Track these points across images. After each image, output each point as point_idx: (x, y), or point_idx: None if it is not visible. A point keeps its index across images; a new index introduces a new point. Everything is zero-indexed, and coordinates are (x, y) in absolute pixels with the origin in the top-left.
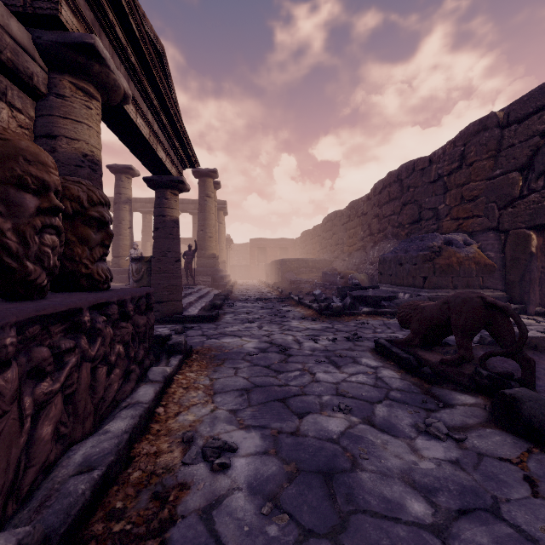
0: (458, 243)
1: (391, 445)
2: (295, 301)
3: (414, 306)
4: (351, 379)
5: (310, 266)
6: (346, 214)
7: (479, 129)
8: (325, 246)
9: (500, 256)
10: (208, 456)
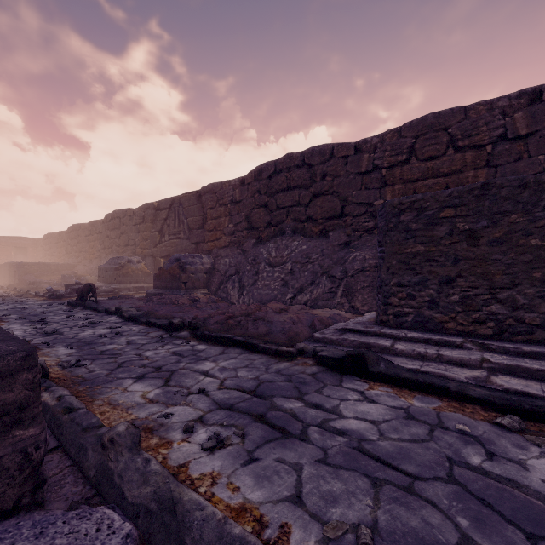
0: (134, 262)
1: (53, 313)
2: (33, 295)
3: (79, 288)
4: (51, 309)
5: (52, 269)
6: (88, 228)
7: (148, 207)
8: (71, 252)
9: (153, 268)
10: (4, 315)
